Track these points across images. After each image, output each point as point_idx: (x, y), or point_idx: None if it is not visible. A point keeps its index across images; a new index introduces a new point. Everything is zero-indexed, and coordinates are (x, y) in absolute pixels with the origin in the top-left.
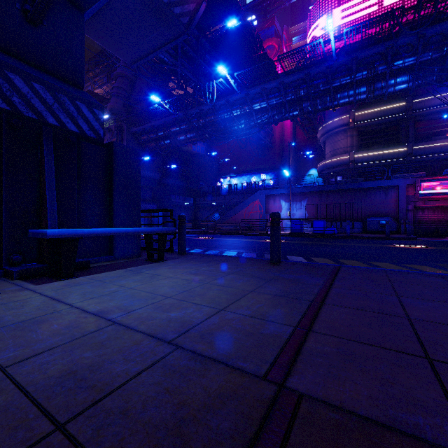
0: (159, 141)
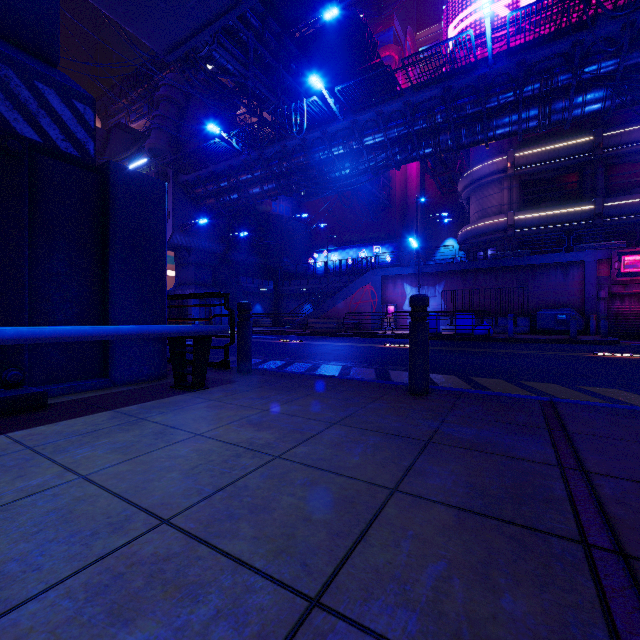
0: (221, 196)
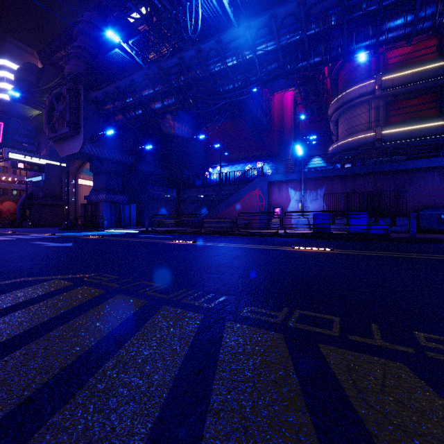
0: (128, 112)
